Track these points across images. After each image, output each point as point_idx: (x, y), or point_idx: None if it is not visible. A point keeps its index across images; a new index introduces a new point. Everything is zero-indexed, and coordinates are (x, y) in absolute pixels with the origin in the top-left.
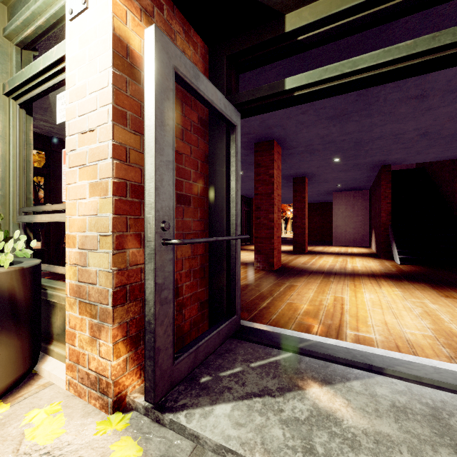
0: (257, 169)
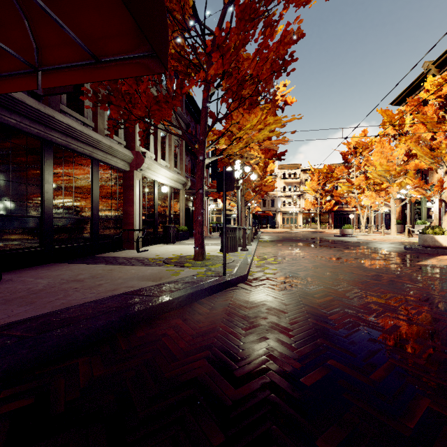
0: None
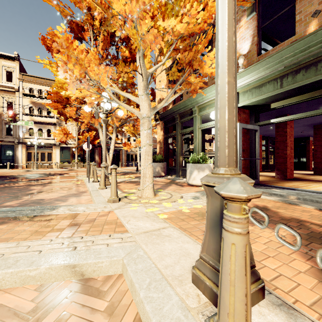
0: (277, 129)
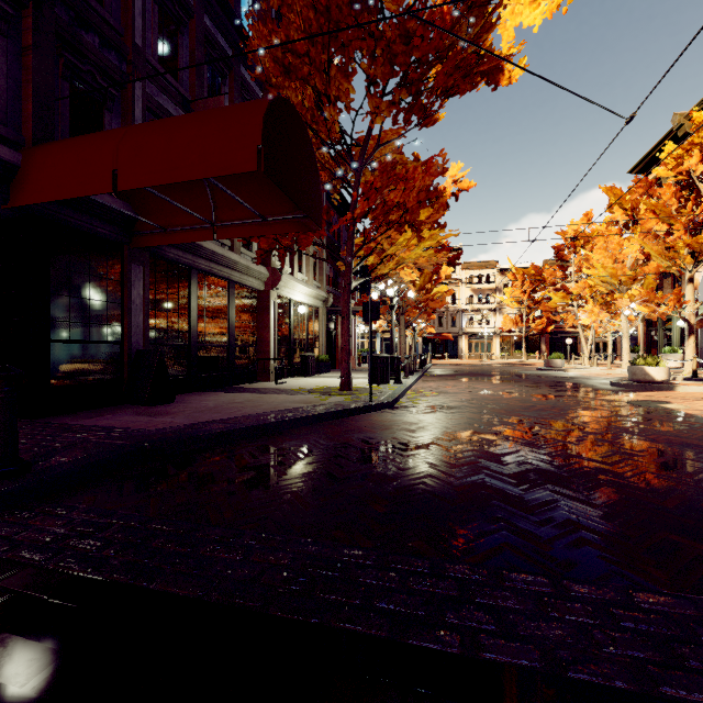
0: None
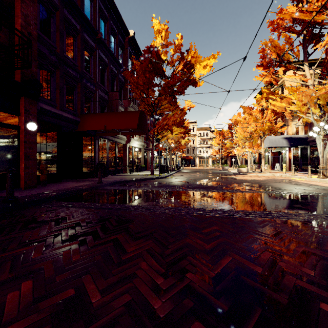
0: None
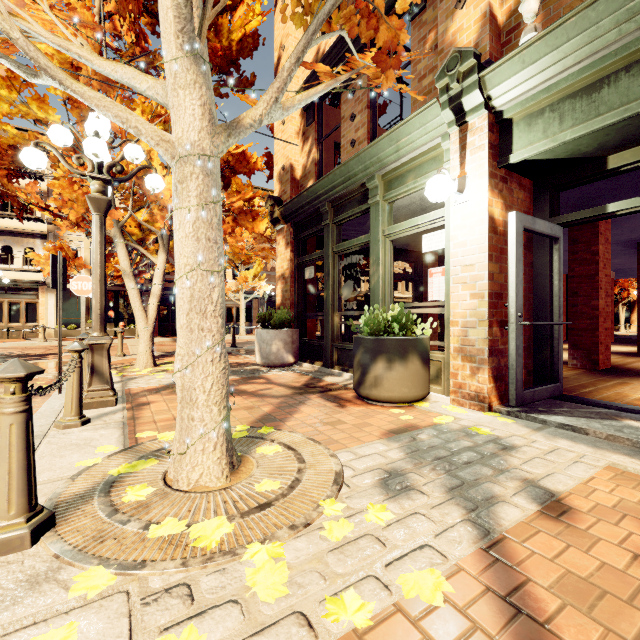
0: (572, 246)
